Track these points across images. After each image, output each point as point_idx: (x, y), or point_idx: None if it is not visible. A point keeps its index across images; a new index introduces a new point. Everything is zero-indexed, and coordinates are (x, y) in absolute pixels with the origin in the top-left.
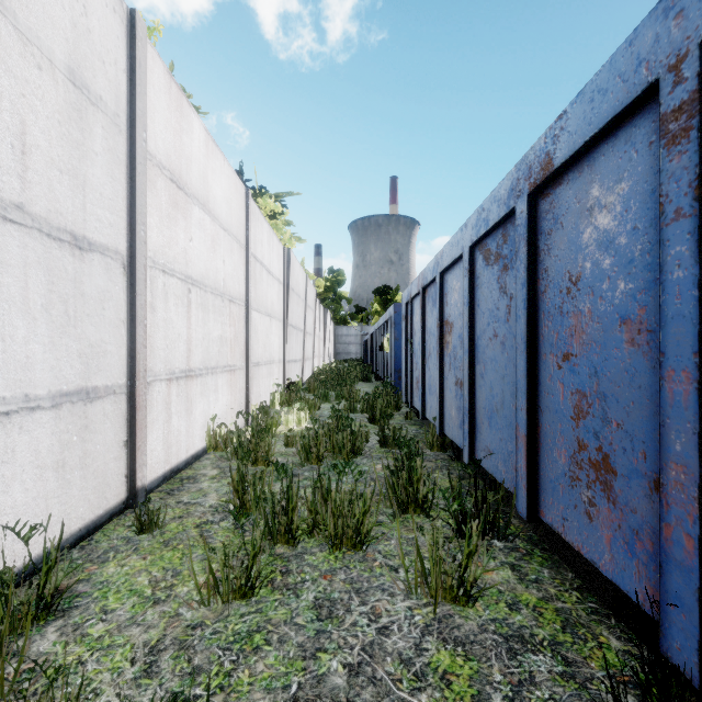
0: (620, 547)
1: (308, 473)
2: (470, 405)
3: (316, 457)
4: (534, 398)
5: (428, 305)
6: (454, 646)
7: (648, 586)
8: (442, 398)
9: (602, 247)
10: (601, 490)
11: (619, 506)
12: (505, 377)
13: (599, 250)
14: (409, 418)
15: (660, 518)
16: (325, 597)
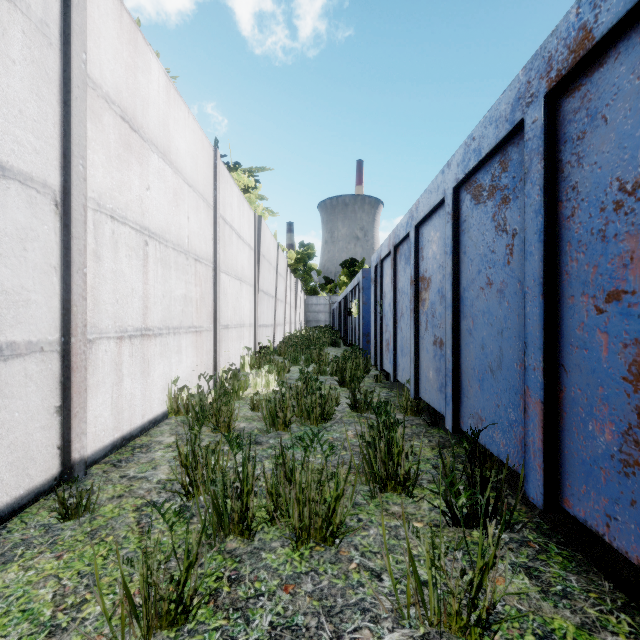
0: None
1: (274, 440)
2: (453, 365)
3: (282, 423)
4: (554, 355)
5: (400, 264)
6: None
7: None
8: (417, 359)
9: None
10: None
11: None
12: (504, 331)
13: None
14: (379, 381)
15: None
16: (284, 623)
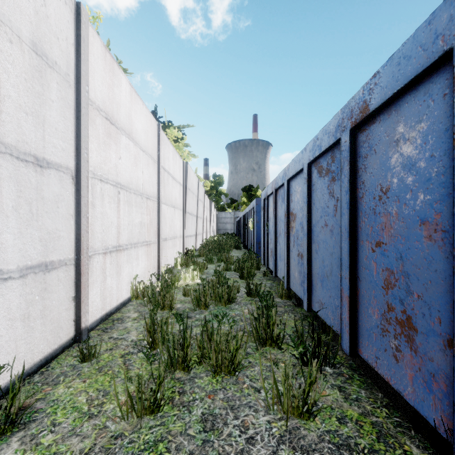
0: (420, 384)
1: (199, 315)
2: (308, 271)
3: (204, 305)
4: (354, 271)
5: (279, 201)
6: (301, 453)
7: (443, 415)
8: (288, 264)
9: (406, 168)
10: (405, 341)
11: (419, 354)
12: (333, 254)
13: (403, 170)
14: (266, 275)
15: (454, 369)
16: (209, 412)
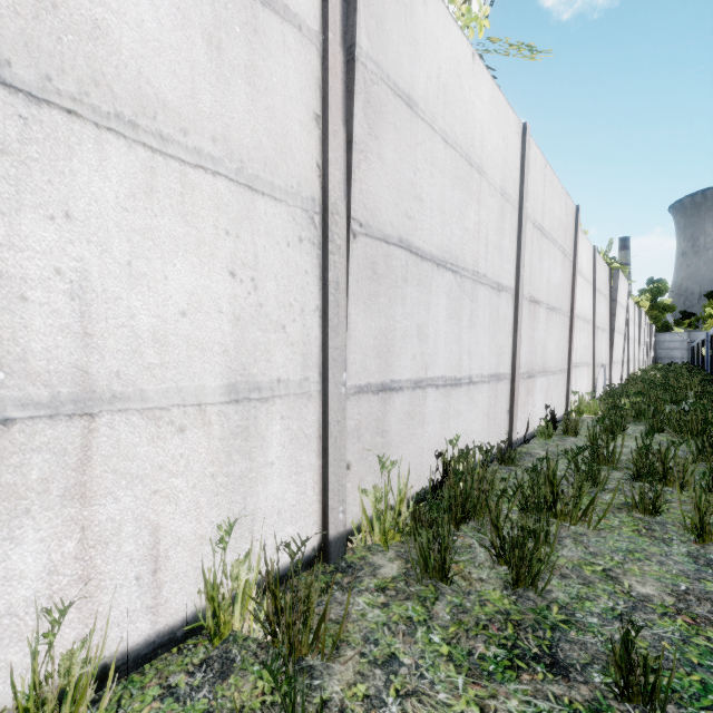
0: None
1: None
2: None
3: None
4: None
5: None
6: None
7: None
8: None
9: None
10: None
11: None
12: None
13: None
14: None
15: None
16: None
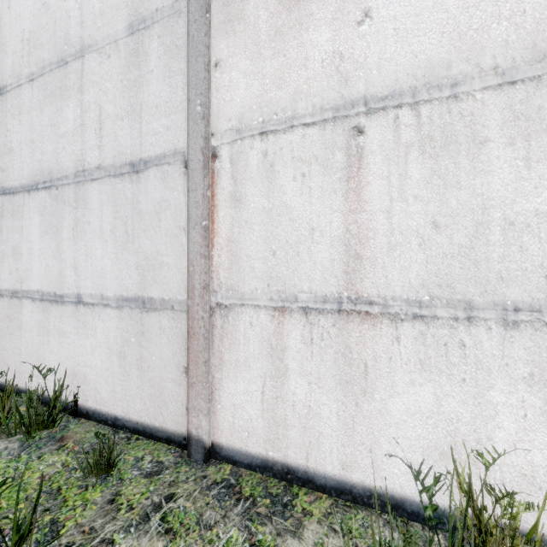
0: None
1: None
2: None
3: None
4: None
5: None
6: None
7: None
8: None
9: None
10: None
11: None
12: None
13: None
14: None
15: None
16: None
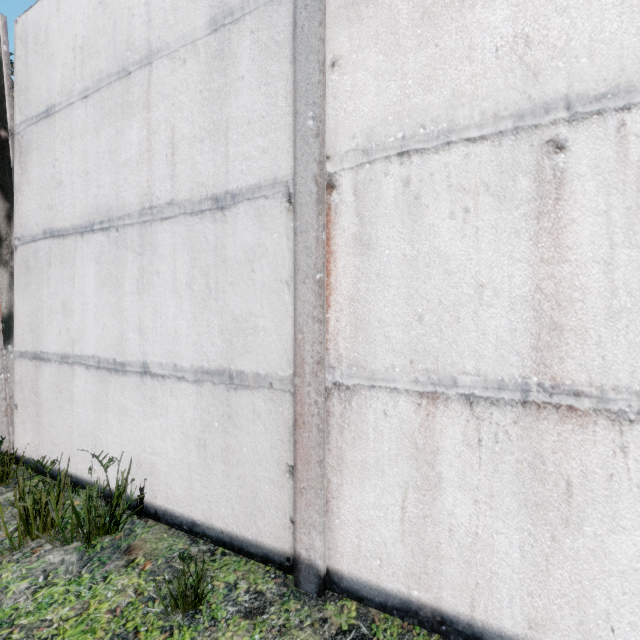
0: None
1: None
2: None
3: None
4: None
5: None
6: None
7: None
8: None
9: None
10: None
11: None
12: None
13: None
14: None
15: None
16: None
